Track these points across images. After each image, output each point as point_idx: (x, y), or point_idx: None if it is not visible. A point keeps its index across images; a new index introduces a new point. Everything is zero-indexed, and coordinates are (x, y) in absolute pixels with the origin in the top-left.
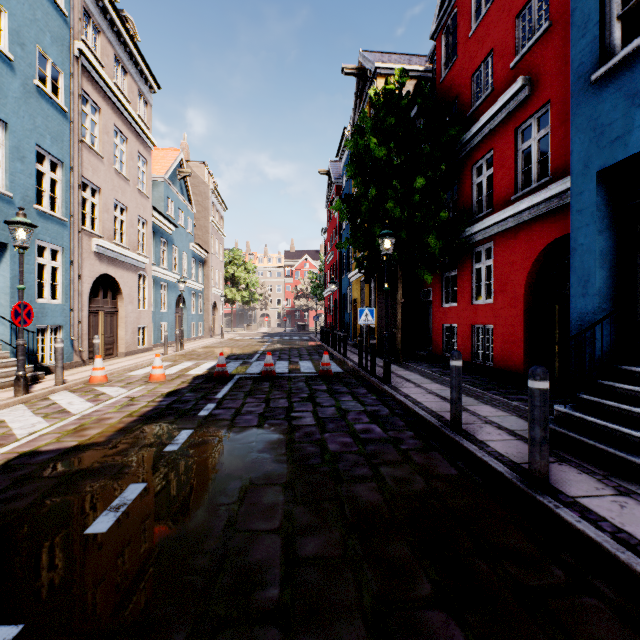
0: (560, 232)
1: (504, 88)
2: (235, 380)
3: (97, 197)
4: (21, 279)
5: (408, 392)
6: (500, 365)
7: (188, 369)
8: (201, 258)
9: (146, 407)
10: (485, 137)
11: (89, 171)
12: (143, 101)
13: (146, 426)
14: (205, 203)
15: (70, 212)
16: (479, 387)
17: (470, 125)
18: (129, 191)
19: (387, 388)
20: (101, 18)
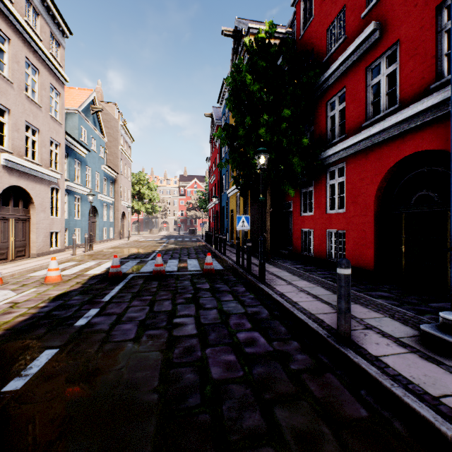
0: (409, 151)
1: (355, 35)
2: (127, 279)
3: (6, 117)
4: None
5: (282, 290)
6: (352, 263)
7: (89, 269)
8: (112, 177)
9: (22, 316)
10: (338, 78)
11: None
12: (56, 43)
13: (4, 345)
14: (115, 135)
15: None
16: None
17: (325, 69)
18: (41, 116)
19: (263, 286)
20: None
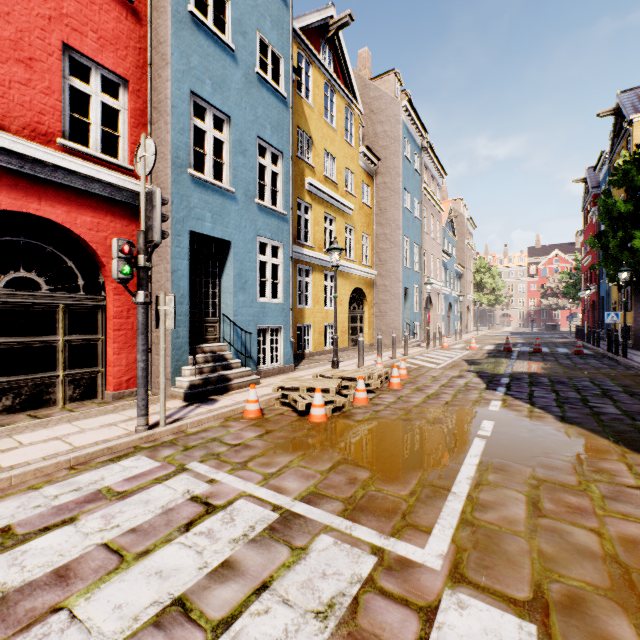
0: None
1: None
2: (516, 352)
3: (425, 256)
4: (428, 304)
5: (636, 360)
6: None
7: (481, 347)
8: (459, 273)
9: (484, 355)
10: None
11: (424, 244)
12: (438, 188)
13: (494, 358)
14: (461, 230)
15: (421, 268)
16: None
17: None
18: (434, 246)
19: (621, 358)
20: (427, 161)
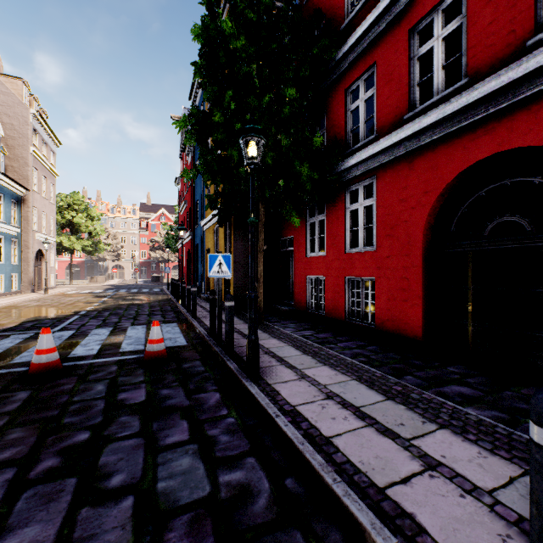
0: (486, 151)
1: None
2: None
3: None
4: None
5: (294, 399)
6: (386, 327)
7: None
8: (16, 195)
9: None
10: (364, 51)
11: None
12: None
13: None
14: (23, 129)
15: None
16: (384, 368)
17: (343, 42)
18: None
19: (256, 391)
20: None
